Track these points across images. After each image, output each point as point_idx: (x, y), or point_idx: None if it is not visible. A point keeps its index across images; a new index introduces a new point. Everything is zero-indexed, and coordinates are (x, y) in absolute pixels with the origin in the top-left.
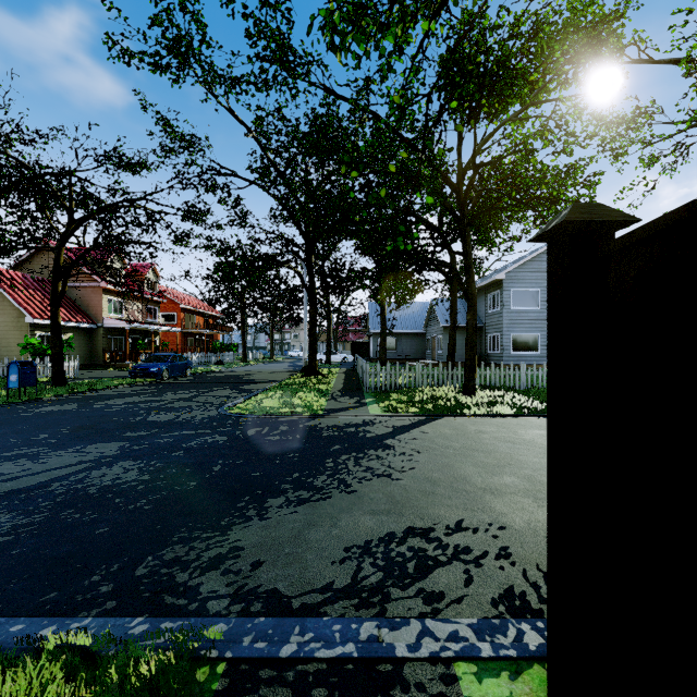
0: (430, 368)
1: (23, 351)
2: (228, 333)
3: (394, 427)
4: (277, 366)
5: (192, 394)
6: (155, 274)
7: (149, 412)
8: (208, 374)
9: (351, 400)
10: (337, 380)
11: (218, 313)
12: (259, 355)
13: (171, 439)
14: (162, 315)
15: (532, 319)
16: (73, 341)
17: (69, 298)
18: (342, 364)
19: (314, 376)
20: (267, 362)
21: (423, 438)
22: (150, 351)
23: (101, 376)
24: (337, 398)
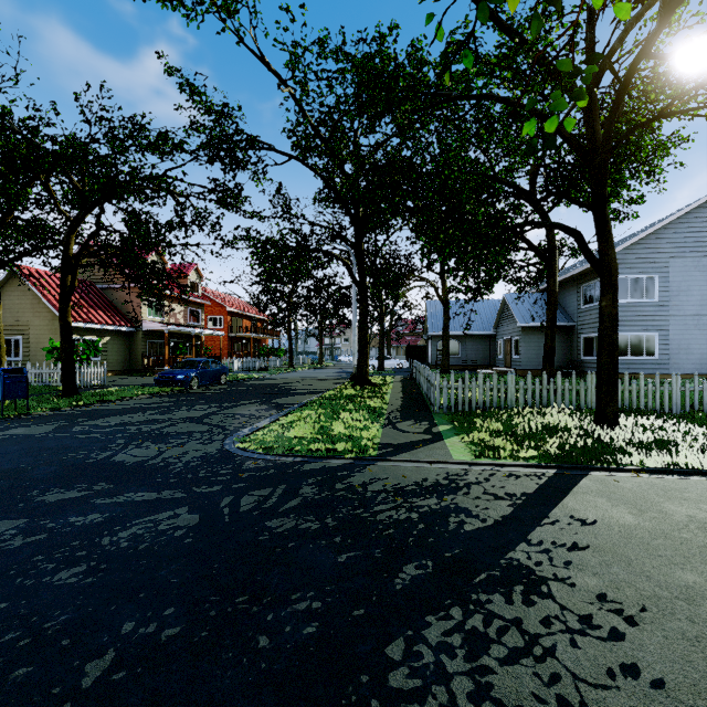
0: (529, 381)
1: (48, 355)
2: (275, 337)
3: (511, 499)
4: (324, 372)
5: (208, 411)
6: (198, 275)
7: (130, 442)
8: (246, 381)
9: (416, 427)
10: (392, 393)
11: (266, 316)
12: (307, 360)
13: (100, 516)
14: (211, 319)
15: (646, 315)
16: (111, 345)
17: (109, 301)
18: (396, 370)
19: (364, 386)
20: (315, 367)
21: (594, 544)
22: (191, 356)
23: (131, 383)
24: (395, 422)
